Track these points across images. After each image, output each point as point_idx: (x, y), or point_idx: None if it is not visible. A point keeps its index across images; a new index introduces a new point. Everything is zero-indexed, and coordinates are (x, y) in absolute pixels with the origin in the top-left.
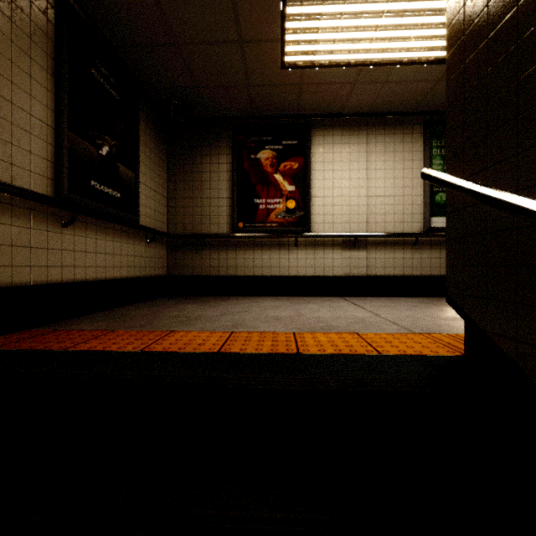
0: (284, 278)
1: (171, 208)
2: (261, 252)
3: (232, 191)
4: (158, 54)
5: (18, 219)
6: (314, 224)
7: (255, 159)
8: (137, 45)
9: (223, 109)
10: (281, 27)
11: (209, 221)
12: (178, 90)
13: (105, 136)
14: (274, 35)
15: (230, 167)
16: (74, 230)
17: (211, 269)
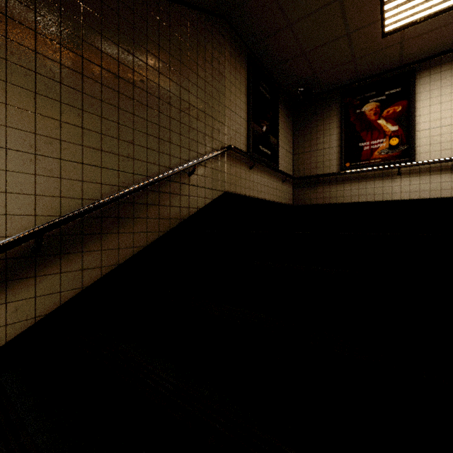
0: (387, 202)
1: (295, 160)
2: (365, 183)
3: (340, 141)
4: (292, 64)
5: (237, 164)
6: (418, 155)
7: (359, 113)
8: (280, 64)
9: (333, 83)
10: (380, 11)
11: (322, 165)
12: (302, 81)
13: (264, 121)
14: (374, 19)
15: (339, 124)
16: (253, 171)
17: (324, 199)
